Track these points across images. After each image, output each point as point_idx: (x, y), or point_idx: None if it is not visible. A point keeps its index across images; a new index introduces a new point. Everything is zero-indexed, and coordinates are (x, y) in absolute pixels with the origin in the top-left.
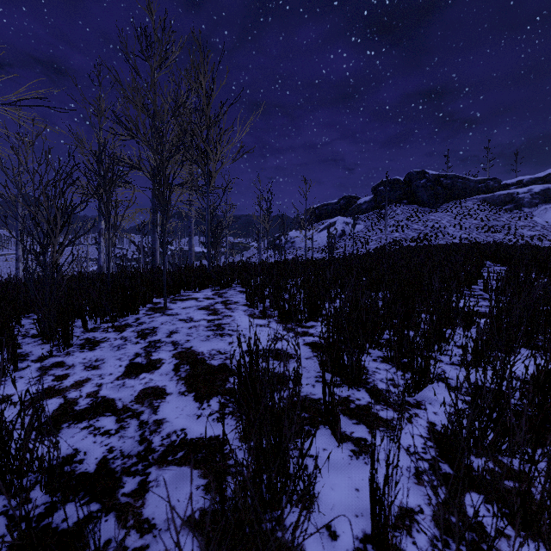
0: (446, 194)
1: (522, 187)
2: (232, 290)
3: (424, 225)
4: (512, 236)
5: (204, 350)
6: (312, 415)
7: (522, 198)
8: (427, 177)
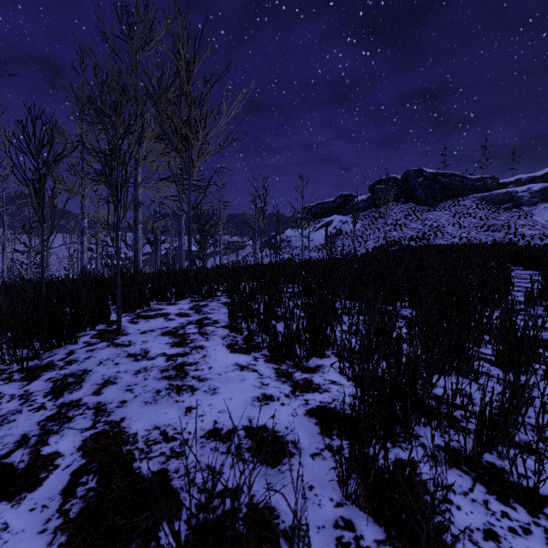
0: (444, 192)
1: (520, 185)
2: (214, 301)
3: (423, 224)
4: (512, 235)
5: (140, 430)
6: None
7: (521, 197)
8: (425, 176)
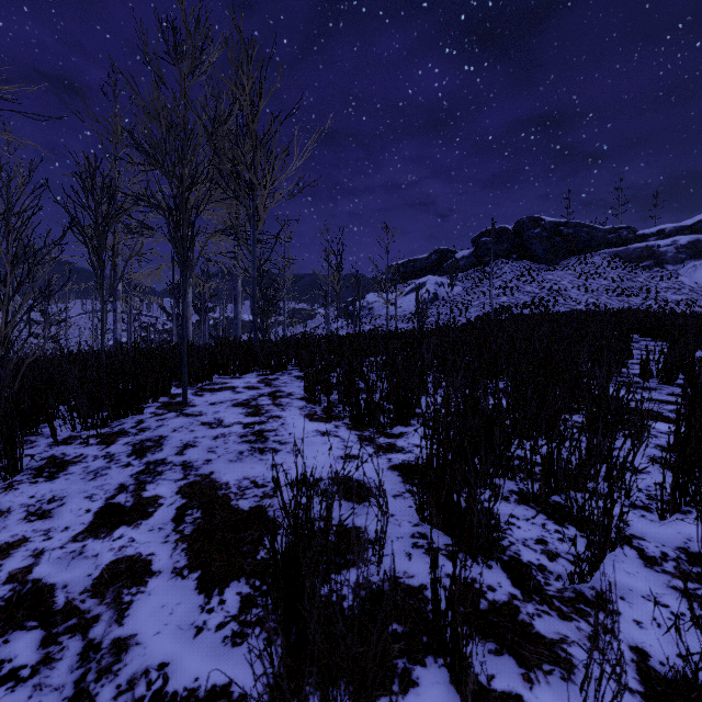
0: (567, 247)
1: (664, 238)
2: (285, 375)
3: (540, 287)
4: (653, 301)
5: (230, 480)
6: (411, 628)
7: (664, 252)
8: (543, 226)
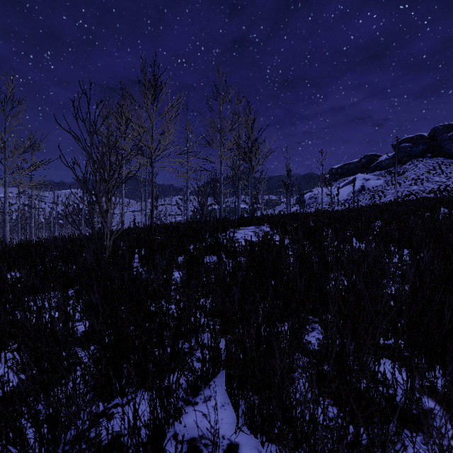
0: None
1: None
2: (263, 226)
3: (447, 177)
4: None
5: (253, 240)
6: None
7: None
8: None
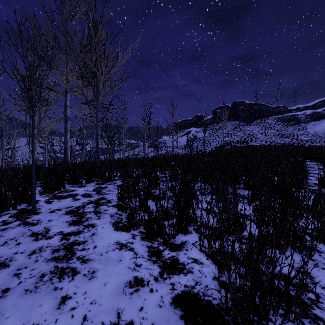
0: (256, 114)
1: (299, 111)
2: (112, 184)
3: (244, 133)
4: (295, 140)
5: None
6: None
7: (300, 117)
8: (245, 105)
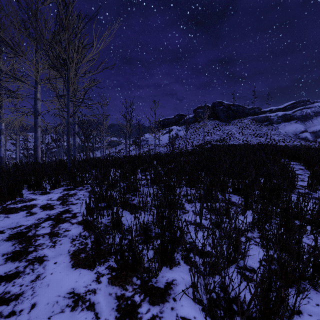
0: (233, 115)
1: (272, 113)
2: (83, 190)
3: (223, 132)
4: (269, 139)
5: None
6: None
7: (272, 119)
8: (223, 105)
